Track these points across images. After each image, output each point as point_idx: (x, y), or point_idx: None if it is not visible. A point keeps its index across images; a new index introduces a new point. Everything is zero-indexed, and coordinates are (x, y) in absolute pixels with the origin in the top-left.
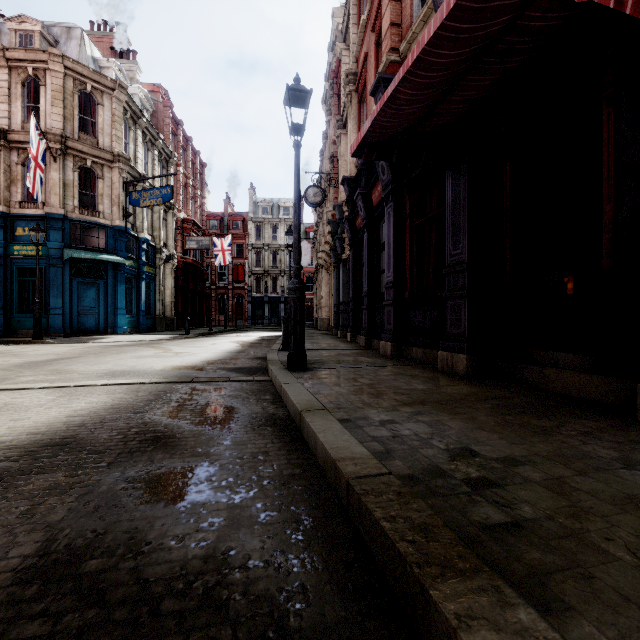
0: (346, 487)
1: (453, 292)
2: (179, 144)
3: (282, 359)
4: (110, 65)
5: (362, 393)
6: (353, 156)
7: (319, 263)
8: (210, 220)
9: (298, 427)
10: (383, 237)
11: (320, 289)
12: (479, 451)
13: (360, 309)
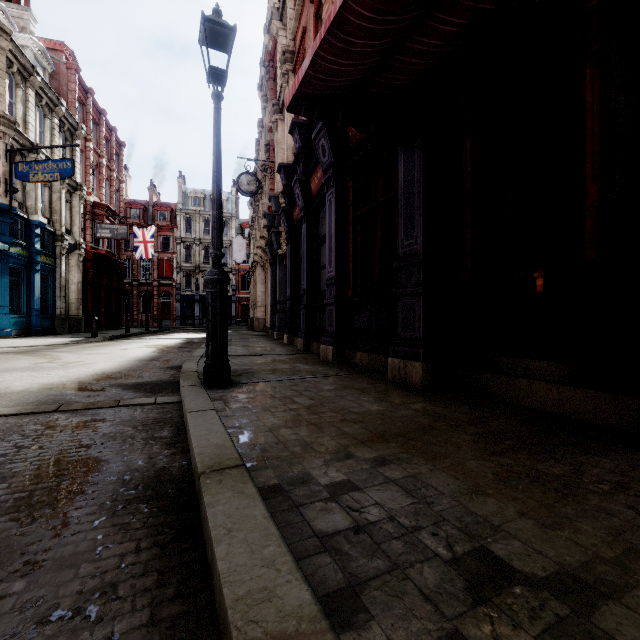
0: None
1: (406, 289)
2: (89, 116)
3: (201, 370)
4: None
5: (300, 424)
6: (289, 111)
7: (255, 260)
8: (131, 208)
9: (197, 498)
10: (323, 229)
11: (256, 287)
12: (508, 559)
13: (298, 309)
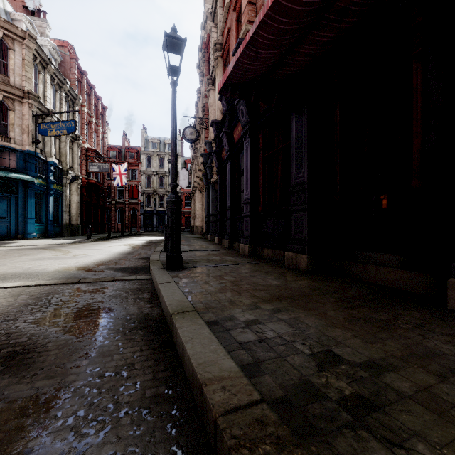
0: (213, 424)
1: (297, 206)
2: (84, 89)
3: (162, 259)
4: (21, 18)
5: (228, 291)
6: (220, 93)
7: (194, 185)
8: (110, 151)
9: (169, 328)
10: (242, 165)
11: (195, 205)
12: (341, 355)
13: (225, 219)
